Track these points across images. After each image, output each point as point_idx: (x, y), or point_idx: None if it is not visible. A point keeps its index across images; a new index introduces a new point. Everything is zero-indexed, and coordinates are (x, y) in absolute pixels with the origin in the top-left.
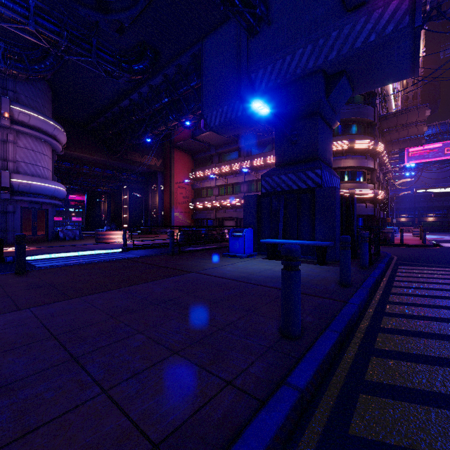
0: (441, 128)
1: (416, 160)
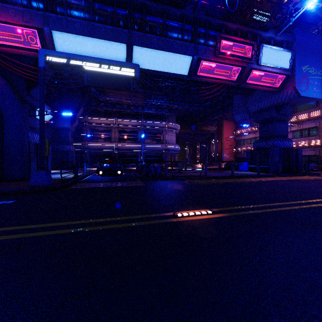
0: None
1: None
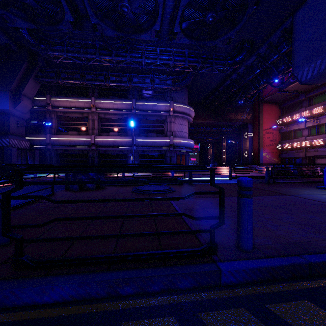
0: None
1: None
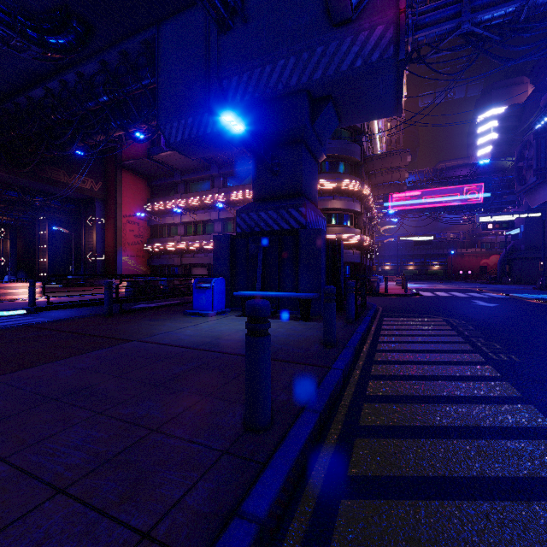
0: (420, 176)
1: (399, 207)
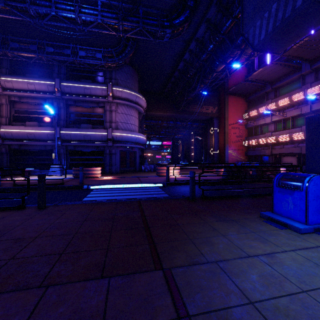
0: None
1: None
